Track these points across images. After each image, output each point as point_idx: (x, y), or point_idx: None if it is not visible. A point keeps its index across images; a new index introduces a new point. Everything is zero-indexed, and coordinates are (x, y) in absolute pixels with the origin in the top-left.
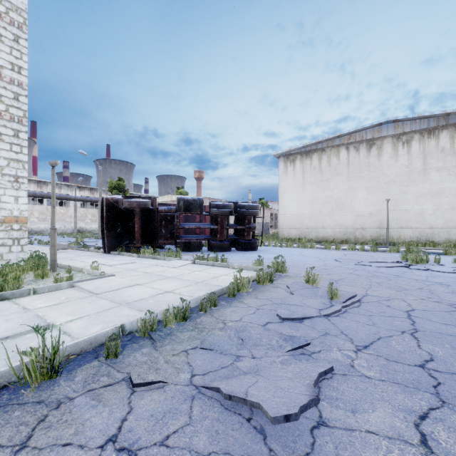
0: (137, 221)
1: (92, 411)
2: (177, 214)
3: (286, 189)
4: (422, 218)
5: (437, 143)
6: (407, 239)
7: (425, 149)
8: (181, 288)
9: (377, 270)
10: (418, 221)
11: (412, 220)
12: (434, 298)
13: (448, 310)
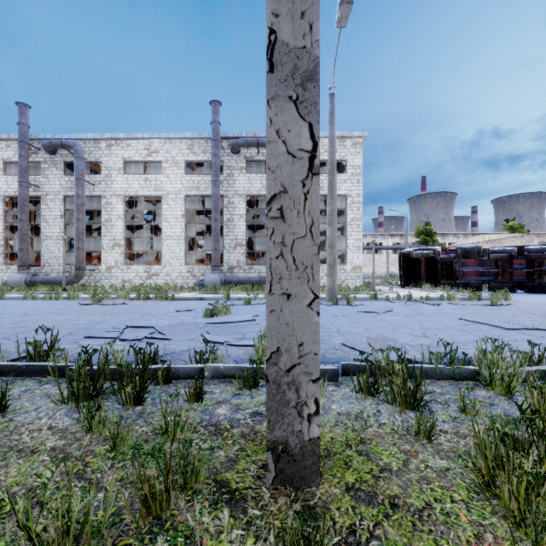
0: (423, 266)
1: (381, 302)
2: (455, 260)
3: None
4: None
5: None
6: None
7: None
8: None
9: None
10: None
11: None
12: None
13: None
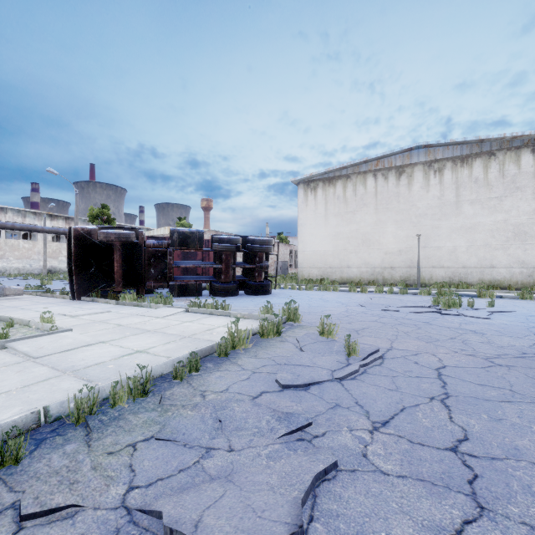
0: (117, 258)
1: None
2: (170, 250)
3: (306, 222)
4: (455, 256)
5: (470, 173)
6: (439, 279)
7: (458, 179)
8: (159, 346)
9: (405, 316)
10: (451, 259)
11: (444, 258)
12: (468, 350)
13: (484, 365)
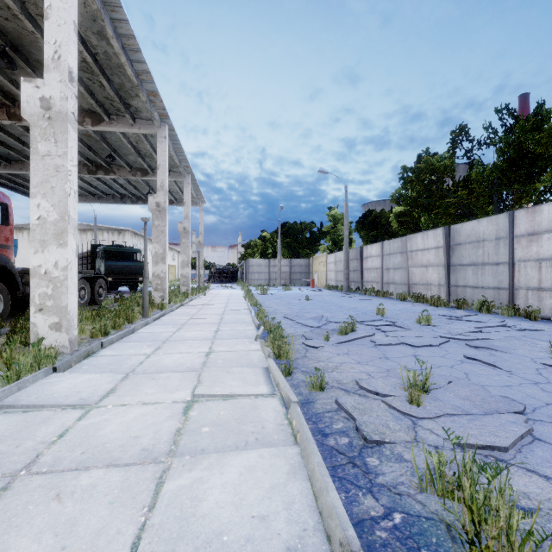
0: None
1: None
2: None
3: None
4: None
5: (87, 237)
6: None
7: (82, 238)
8: None
9: None
10: None
11: None
12: None
13: None
